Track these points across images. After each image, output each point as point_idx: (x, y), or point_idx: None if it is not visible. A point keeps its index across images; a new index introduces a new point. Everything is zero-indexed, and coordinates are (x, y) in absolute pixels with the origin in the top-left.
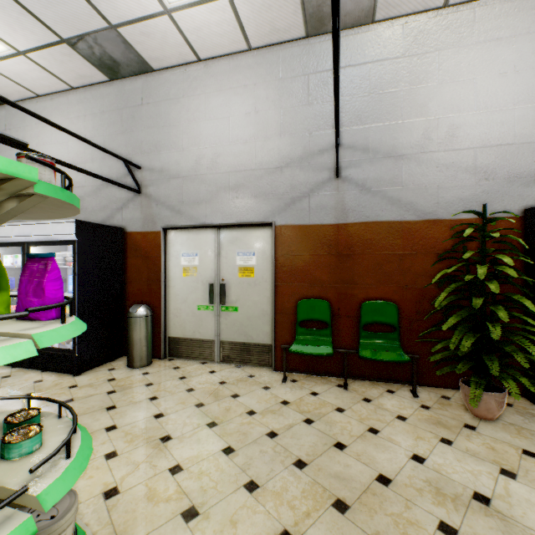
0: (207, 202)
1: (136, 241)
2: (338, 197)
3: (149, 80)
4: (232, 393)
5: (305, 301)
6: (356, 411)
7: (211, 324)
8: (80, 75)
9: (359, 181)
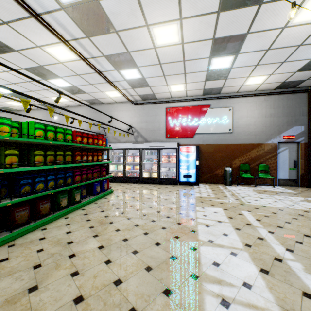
0: None
1: None
2: None
3: None
4: None
5: None
6: None
7: None
8: None
9: None
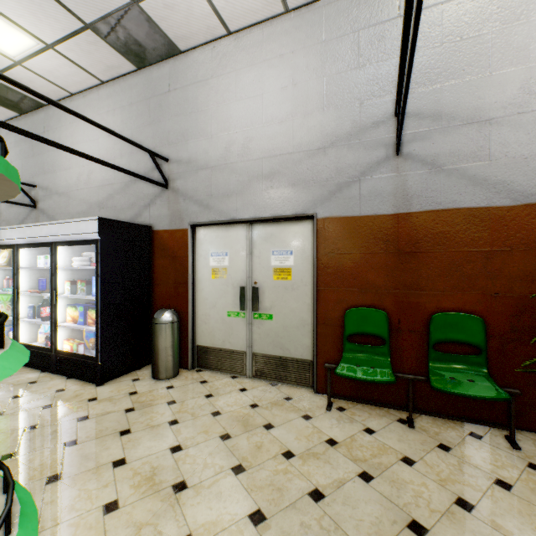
0: (238, 194)
1: (163, 240)
2: (399, 180)
3: (176, 64)
4: (265, 422)
5: (355, 310)
6: (432, 466)
7: (242, 333)
8: (108, 66)
9: (427, 158)
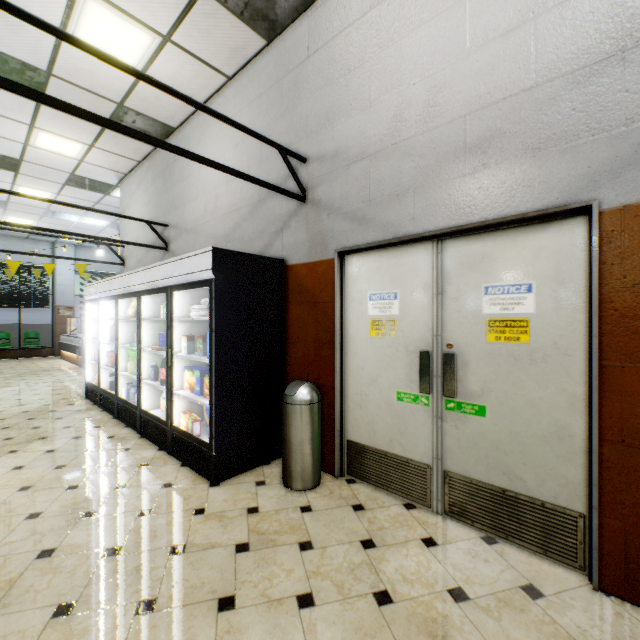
0: (416, 191)
1: (300, 278)
2: None
3: (317, 13)
4: None
5: None
6: None
7: (423, 433)
8: (232, 50)
9: None
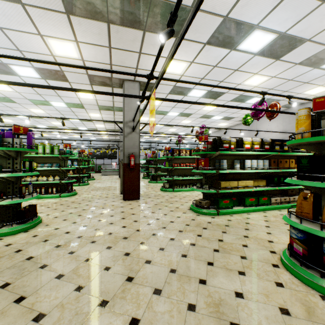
0: None
1: None
2: None
3: (253, 121)
4: None
5: None
6: None
7: None
8: (240, 123)
9: None
